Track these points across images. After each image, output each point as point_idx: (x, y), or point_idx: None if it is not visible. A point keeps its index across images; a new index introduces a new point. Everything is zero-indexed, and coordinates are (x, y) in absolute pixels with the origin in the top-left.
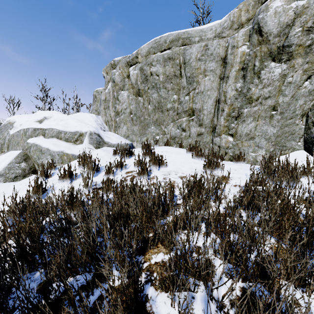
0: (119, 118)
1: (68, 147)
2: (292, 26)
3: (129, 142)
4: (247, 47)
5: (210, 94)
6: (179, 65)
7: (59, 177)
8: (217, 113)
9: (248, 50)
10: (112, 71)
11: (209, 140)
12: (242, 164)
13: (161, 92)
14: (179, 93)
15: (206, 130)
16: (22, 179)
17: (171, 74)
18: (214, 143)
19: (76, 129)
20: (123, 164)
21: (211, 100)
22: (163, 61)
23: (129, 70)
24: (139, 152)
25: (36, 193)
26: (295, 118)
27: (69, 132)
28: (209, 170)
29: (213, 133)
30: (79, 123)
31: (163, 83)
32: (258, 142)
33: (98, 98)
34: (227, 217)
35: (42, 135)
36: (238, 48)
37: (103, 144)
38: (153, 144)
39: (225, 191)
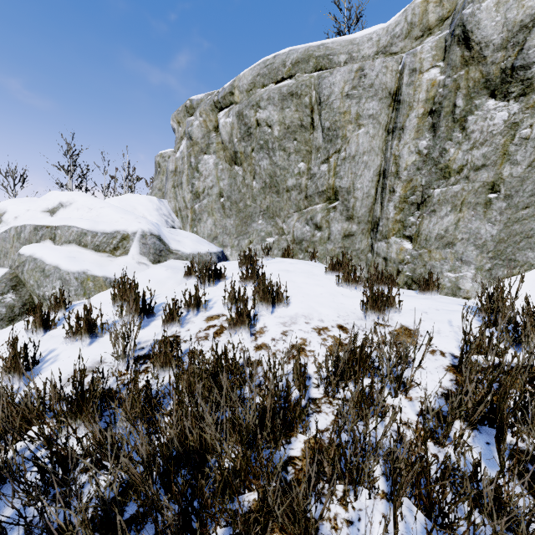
0: (200, 205)
1: (98, 262)
2: (532, 27)
3: (218, 248)
4: (440, 72)
5: (368, 161)
6: (309, 108)
7: (67, 332)
8: (381, 196)
9: (443, 77)
10: (187, 119)
11: (366, 245)
12: (434, 297)
13: (276, 158)
14: (310, 160)
15: (361, 228)
16: (7, 326)
17: (295, 123)
18: (376, 253)
19: (116, 226)
20: (201, 301)
21: (370, 171)
22: (280, 100)
23: (218, 117)
24: (235, 271)
25: (12, 370)
26: (534, 208)
27: (101, 233)
28: (373, 312)
29: (373, 234)
30: (122, 216)
31: (279, 140)
32: (462, 251)
33: (164, 168)
34: (474, 513)
35: (51, 238)
36: (423, 73)
37: (167, 255)
38: (261, 252)
39: (414, 366)
